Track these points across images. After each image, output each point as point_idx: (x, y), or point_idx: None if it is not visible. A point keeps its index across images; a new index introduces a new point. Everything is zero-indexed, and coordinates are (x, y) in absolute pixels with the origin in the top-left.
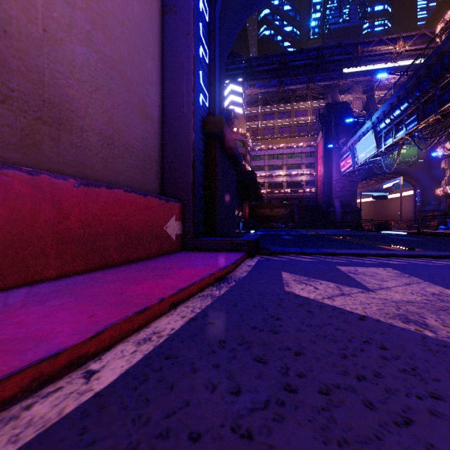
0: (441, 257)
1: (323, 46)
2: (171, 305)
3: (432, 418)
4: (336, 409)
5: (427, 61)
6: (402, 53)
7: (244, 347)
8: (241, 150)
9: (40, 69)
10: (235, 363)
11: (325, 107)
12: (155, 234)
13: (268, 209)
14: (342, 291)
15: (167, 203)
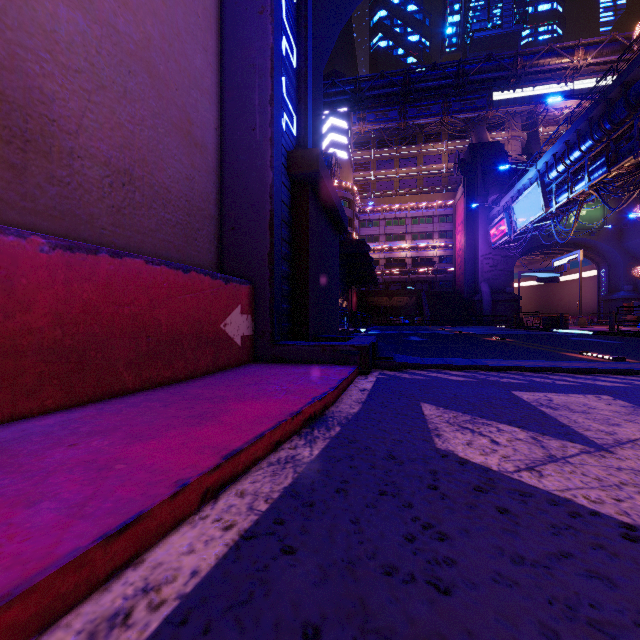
0: None
1: (466, 59)
2: (205, 494)
3: None
4: None
5: (622, 77)
6: (582, 68)
7: None
8: (346, 212)
9: None
10: None
11: (467, 150)
12: (204, 336)
13: (384, 298)
14: (548, 450)
15: (227, 285)
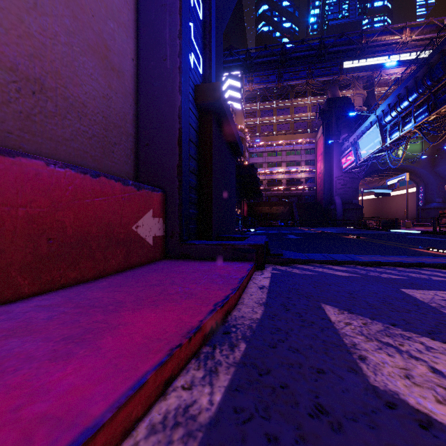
0: None
1: (326, 36)
2: None
3: None
4: None
5: (440, 47)
6: (408, 43)
7: None
8: None
9: None
10: None
11: (325, 103)
12: (115, 237)
13: (267, 207)
14: None
15: (139, 191)
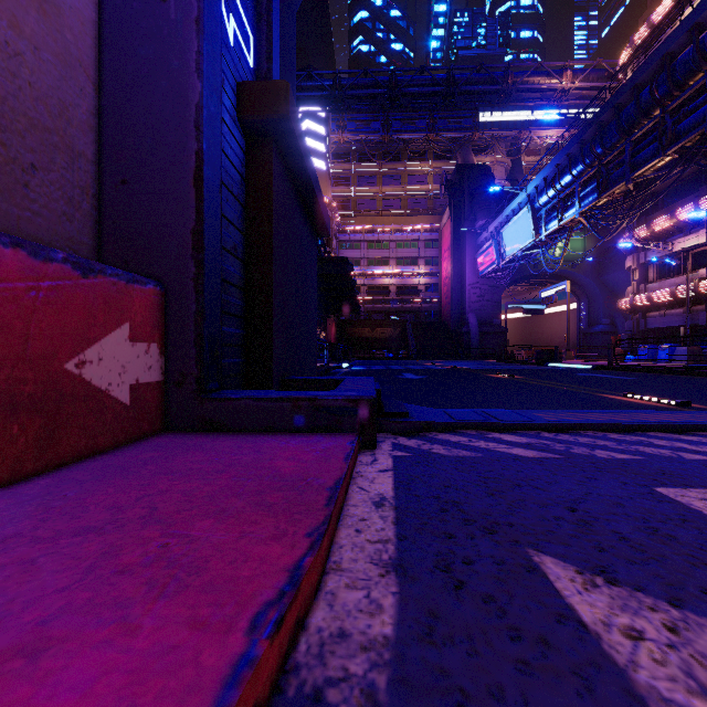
0: None
1: (457, 67)
2: None
3: None
4: None
5: (615, 98)
6: (570, 91)
7: None
8: None
9: None
10: None
11: (454, 171)
12: (0, 393)
13: (367, 329)
14: None
15: (88, 279)
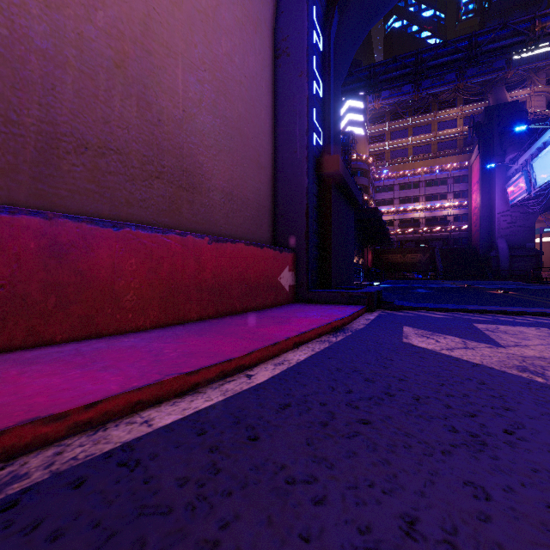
0: None
1: (479, 32)
2: (294, 344)
3: (494, 416)
4: (421, 405)
5: None
6: None
7: (357, 373)
8: (362, 180)
9: (181, 145)
10: (349, 380)
11: (483, 113)
12: (270, 285)
13: (398, 255)
14: (467, 345)
15: (281, 254)
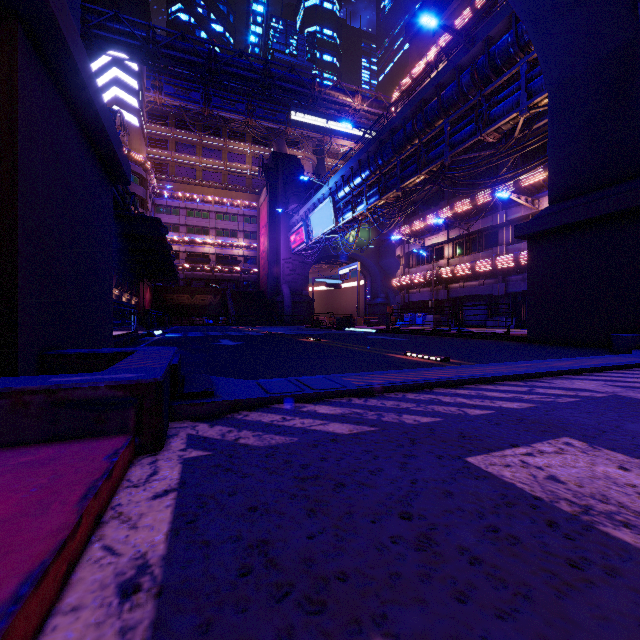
0: (525, 377)
1: (272, 62)
2: None
3: None
4: None
5: (390, 124)
6: (360, 111)
7: None
8: (136, 189)
9: None
10: None
11: (270, 156)
12: None
13: (186, 295)
14: None
15: None
